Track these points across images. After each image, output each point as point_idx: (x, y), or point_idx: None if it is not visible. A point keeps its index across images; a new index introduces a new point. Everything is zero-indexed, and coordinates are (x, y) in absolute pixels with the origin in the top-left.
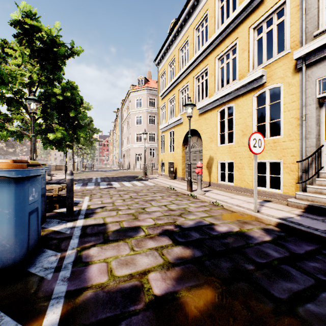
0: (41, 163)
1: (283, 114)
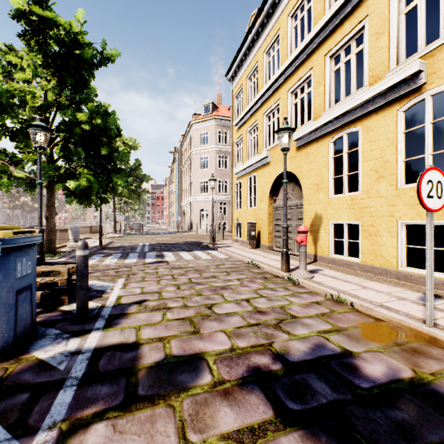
0: (21, 230)
1: None
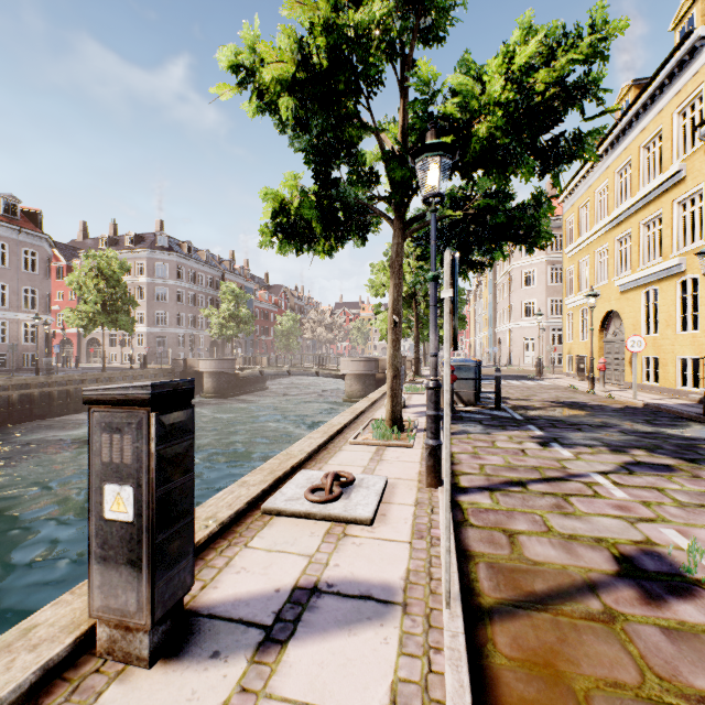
0: None
1: (699, 309)
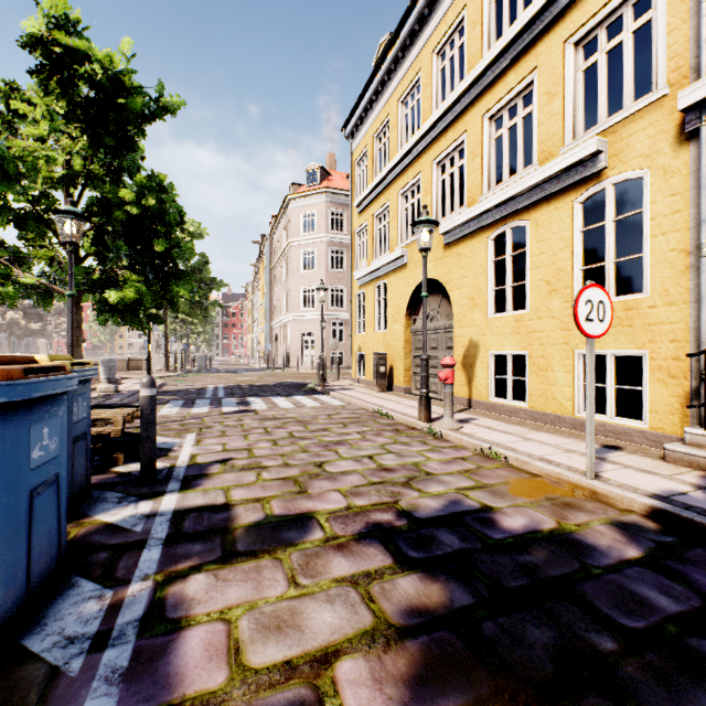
0: (77, 361)
1: (651, 243)
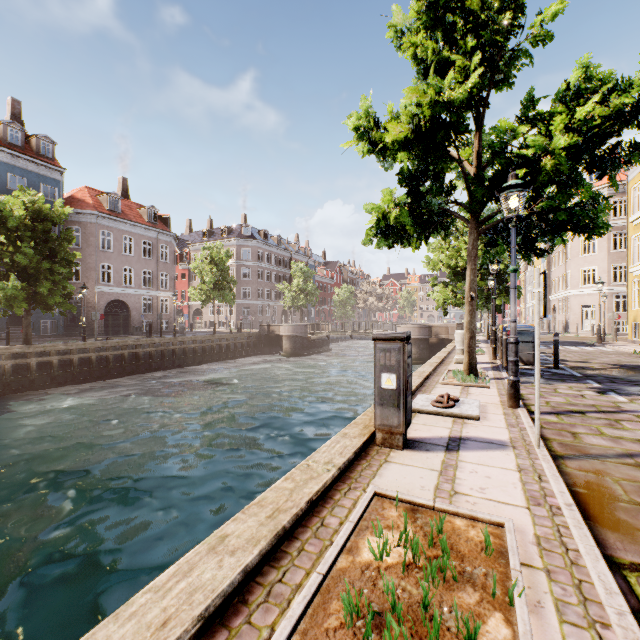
0: None
1: None
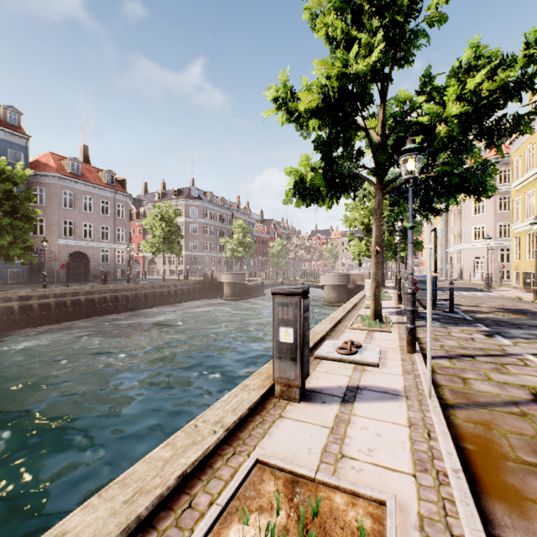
0: None
1: None
